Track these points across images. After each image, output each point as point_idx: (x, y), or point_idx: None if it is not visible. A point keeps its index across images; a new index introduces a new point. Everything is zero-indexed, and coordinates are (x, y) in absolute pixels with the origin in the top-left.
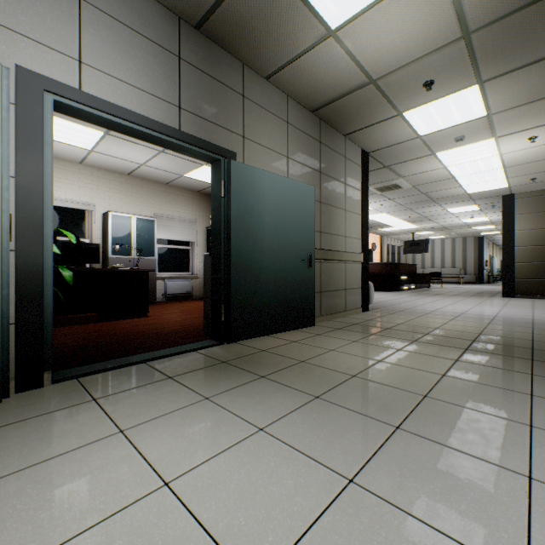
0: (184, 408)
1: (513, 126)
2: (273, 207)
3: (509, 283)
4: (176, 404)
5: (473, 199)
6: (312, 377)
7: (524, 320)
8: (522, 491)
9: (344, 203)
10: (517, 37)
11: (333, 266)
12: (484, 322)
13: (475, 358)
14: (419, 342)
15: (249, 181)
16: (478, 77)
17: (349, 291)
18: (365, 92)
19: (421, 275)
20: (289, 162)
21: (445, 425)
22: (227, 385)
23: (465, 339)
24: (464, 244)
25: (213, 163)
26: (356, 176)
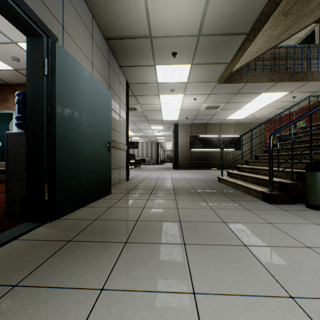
0: (89, 319)
1: (192, 91)
2: (88, 99)
3: (176, 163)
4: (71, 319)
5: (163, 123)
6: (161, 230)
7: (195, 178)
8: (319, 255)
9: (119, 111)
10: (212, 48)
11: (115, 151)
12: (185, 181)
13: (208, 197)
14: (178, 194)
15: (71, 70)
16: (192, 60)
17: (121, 169)
18: (144, 42)
19: (137, 160)
20: (94, 68)
21: (254, 235)
22: (105, 263)
23: (191, 189)
24: (151, 145)
25: (30, 36)
26: (124, 96)
